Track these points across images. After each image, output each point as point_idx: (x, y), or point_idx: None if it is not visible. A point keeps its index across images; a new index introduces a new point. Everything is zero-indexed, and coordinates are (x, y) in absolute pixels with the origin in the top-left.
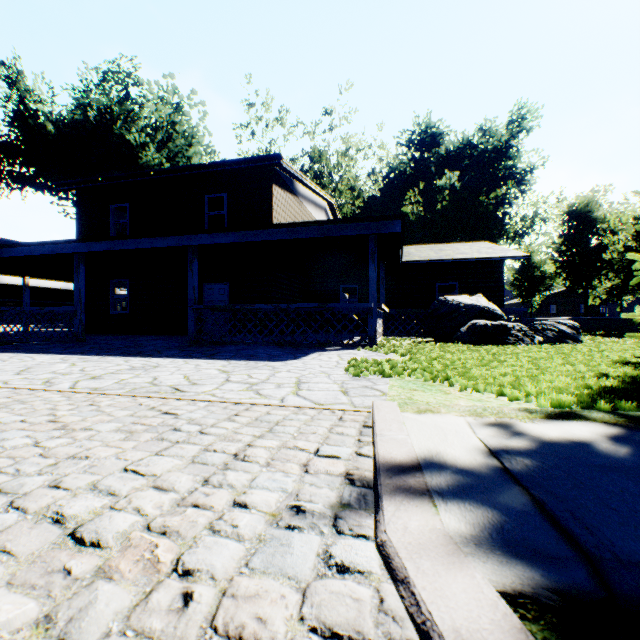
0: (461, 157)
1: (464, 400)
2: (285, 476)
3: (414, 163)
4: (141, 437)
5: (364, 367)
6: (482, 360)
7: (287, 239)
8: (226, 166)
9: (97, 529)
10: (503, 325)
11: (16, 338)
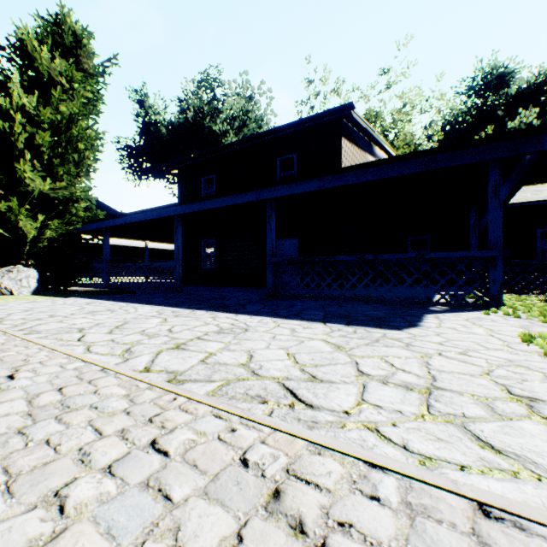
0: (538, 93)
1: None
2: None
3: (475, 110)
4: None
5: None
6: None
7: (376, 179)
8: (296, 127)
9: None
10: None
11: (136, 288)
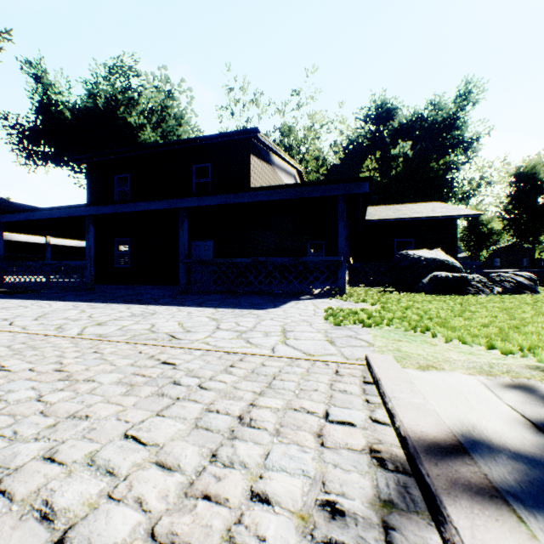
0: (413, 129)
1: (455, 353)
2: (302, 451)
3: (370, 135)
4: (141, 391)
5: (341, 316)
6: (453, 310)
7: (265, 200)
8: (211, 140)
9: (90, 535)
10: (464, 277)
11: (39, 287)
